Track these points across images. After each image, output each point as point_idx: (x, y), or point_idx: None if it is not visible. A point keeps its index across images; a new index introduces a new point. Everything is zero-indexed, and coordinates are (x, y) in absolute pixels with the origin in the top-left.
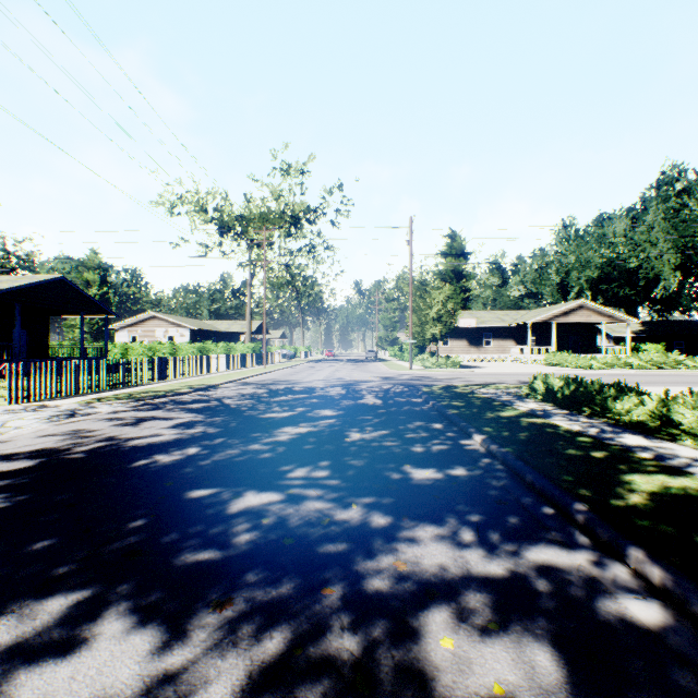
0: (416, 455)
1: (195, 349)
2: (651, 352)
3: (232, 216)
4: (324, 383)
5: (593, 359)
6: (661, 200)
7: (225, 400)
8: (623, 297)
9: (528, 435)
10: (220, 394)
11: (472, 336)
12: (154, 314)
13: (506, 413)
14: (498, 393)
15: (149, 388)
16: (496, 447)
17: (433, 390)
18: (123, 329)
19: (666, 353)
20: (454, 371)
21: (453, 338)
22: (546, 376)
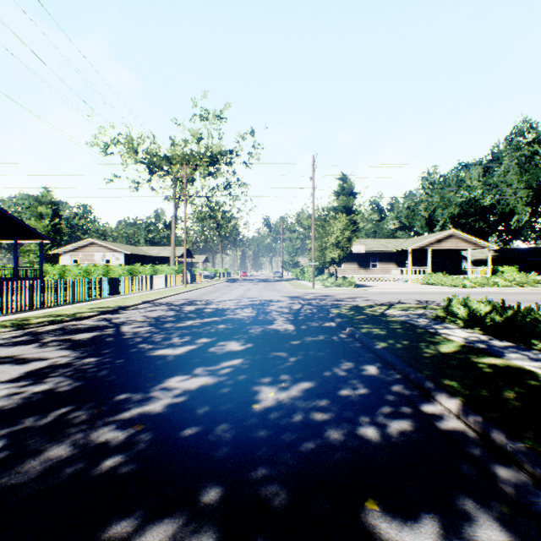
0: (373, 456)
1: (126, 271)
2: (514, 273)
3: (160, 157)
4: (235, 303)
5: (466, 279)
6: (514, 149)
7: (123, 327)
8: (477, 229)
9: (519, 397)
10: (125, 317)
11: (362, 260)
12: (93, 241)
13: (446, 348)
14: (410, 315)
15: (53, 311)
16: (506, 437)
17: (343, 312)
18: (66, 254)
19: (526, 274)
20: (351, 290)
21: (345, 262)
22: (466, 300)
